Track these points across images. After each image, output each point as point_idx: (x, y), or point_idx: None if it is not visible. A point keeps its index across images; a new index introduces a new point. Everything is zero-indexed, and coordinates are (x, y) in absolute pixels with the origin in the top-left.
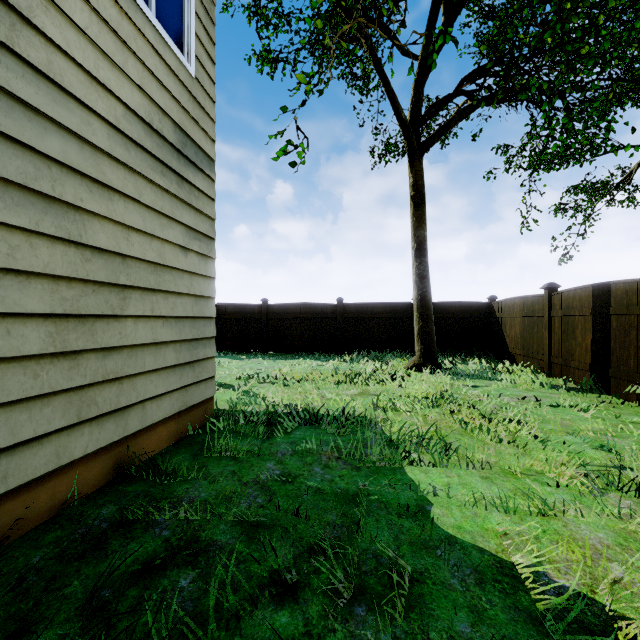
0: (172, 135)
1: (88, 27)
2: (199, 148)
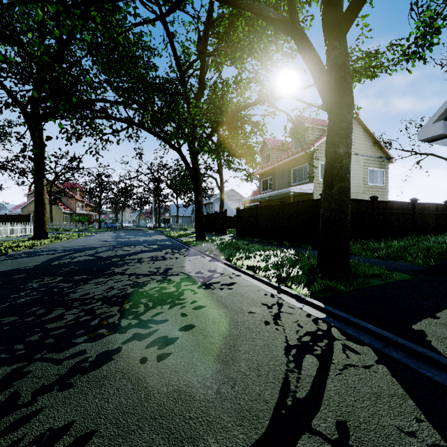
0: (381, 196)
1: (373, 193)
2: (385, 195)
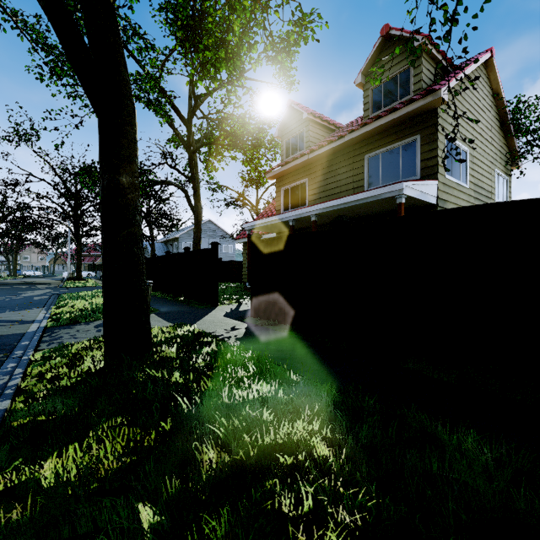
0: None
1: None
2: None
